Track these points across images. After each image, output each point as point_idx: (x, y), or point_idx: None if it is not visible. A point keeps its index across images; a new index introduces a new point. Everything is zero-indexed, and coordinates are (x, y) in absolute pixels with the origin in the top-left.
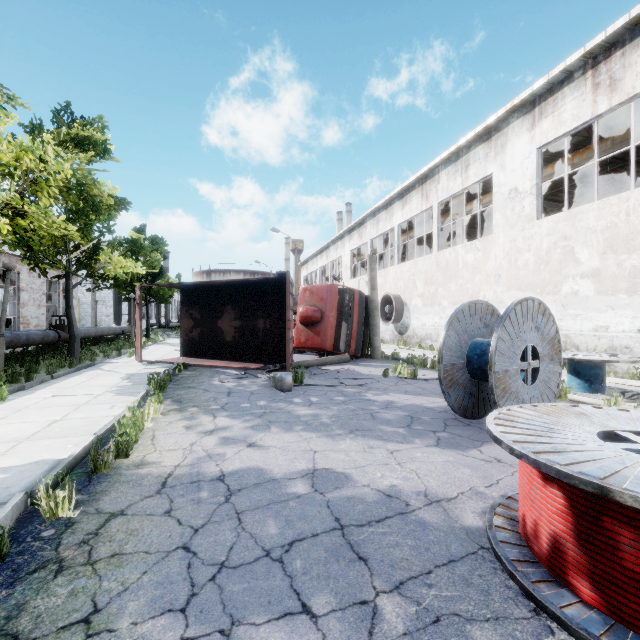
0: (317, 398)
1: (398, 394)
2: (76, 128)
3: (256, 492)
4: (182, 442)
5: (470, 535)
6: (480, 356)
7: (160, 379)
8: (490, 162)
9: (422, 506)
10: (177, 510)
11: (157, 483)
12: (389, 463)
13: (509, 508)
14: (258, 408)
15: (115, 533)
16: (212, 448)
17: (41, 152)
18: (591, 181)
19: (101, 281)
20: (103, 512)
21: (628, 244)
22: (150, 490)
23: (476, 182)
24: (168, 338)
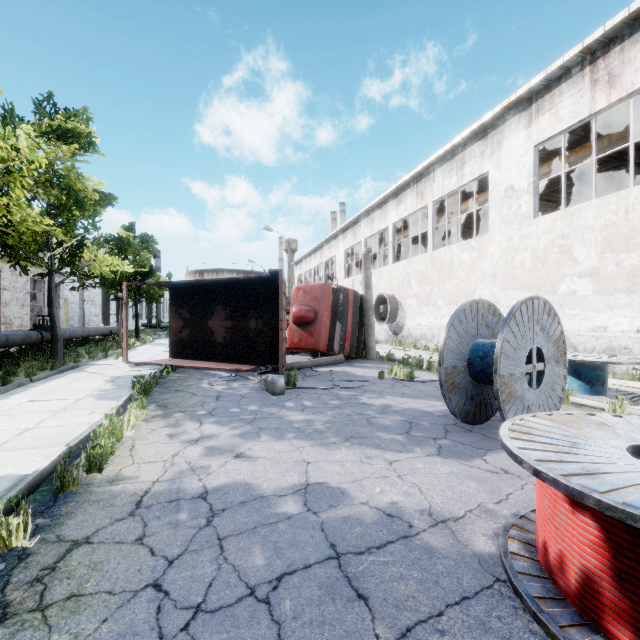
0: (310, 402)
1: (395, 397)
2: (59, 120)
3: (242, 512)
4: (163, 453)
5: (483, 564)
6: (482, 358)
7: (145, 382)
8: (486, 160)
9: (427, 528)
10: (151, 536)
11: (131, 502)
12: (388, 476)
13: (524, 529)
14: (248, 413)
15: (75, 567)
16: (196, 460)
17: (13, 139)
18: (585, 181)
19: (86, 279)
20: (65, 540)
21: (627, 243)
22: (122, 511)
23: (472, 180)
24: (159, 338)
